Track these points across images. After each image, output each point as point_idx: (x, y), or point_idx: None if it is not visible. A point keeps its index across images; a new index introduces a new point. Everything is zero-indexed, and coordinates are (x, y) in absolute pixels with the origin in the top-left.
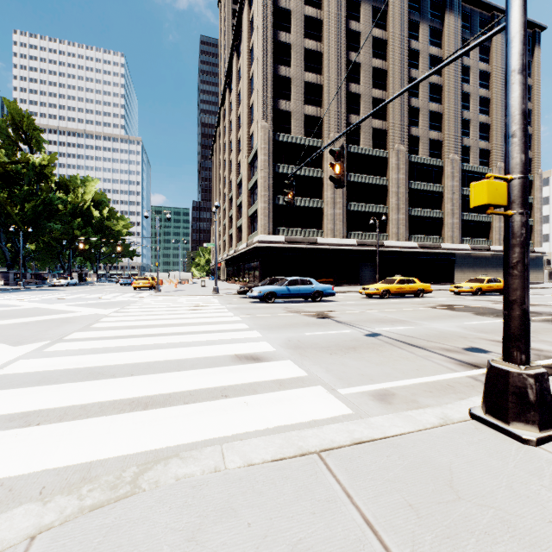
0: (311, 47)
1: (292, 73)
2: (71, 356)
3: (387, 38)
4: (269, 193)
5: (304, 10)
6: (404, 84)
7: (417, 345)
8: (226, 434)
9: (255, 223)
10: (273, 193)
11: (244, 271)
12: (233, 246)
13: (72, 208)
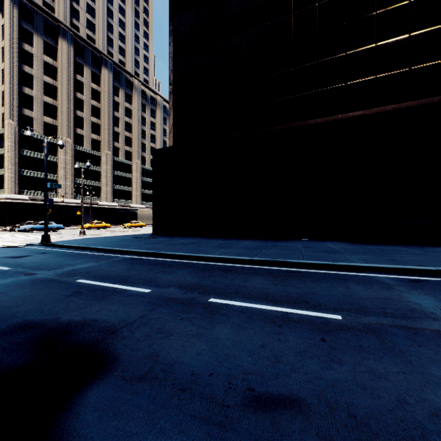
0: (49, 82)
1: (34, 94)
2: None
3: (101, 91)
4: (15, 167)
5: (44, 57)
6: (110, 119)
7: None
8: None
9: None
10: (19, 167)
11: None
12: None
13: None
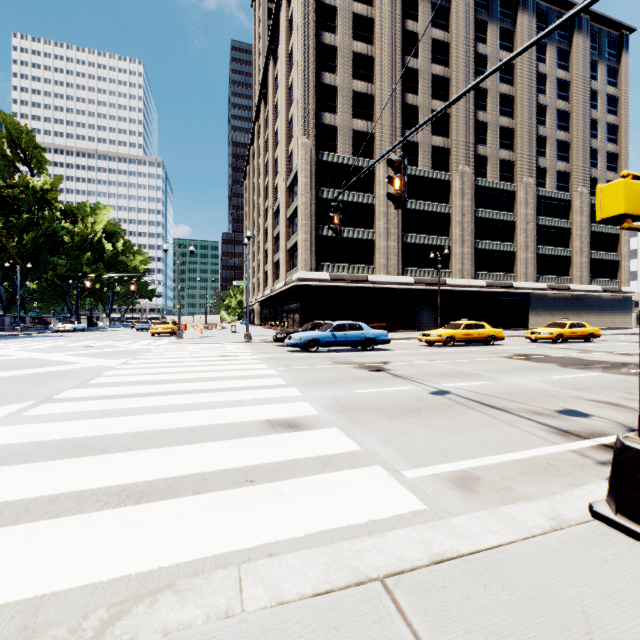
0: (361, 51)
1: (339, 81)
2: (55, 422)
3: (450, 40)
4: (311, 222)
5: (353, 7)
6: (469, 95)
7: (498, 406)
8: (248, 544)
9: (295, 258)
10: (316, 222)
11: (282, 314)
12: (269, 285)
13: (81, 240)
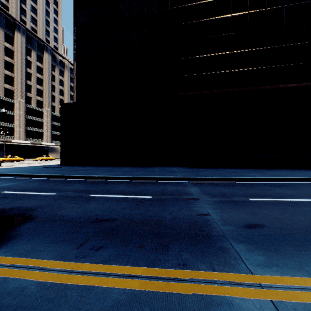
0: None
1: None
2: None
3: (14, 50)
4: None
5: None
6: (23, 73)
7: None
8: None
9: None
10: None
11: None
12: None
13: None
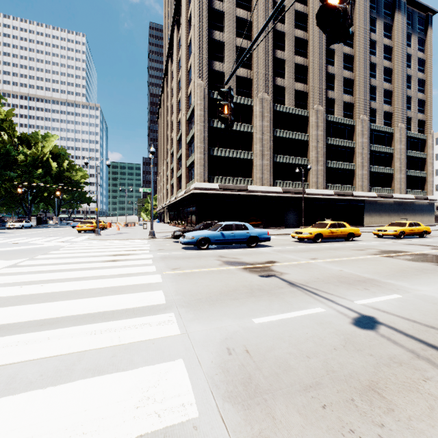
0: (242, 16)
1: (225, 38)
2: None
3: (308, 12)
4: (204, 145)
5: None
6: (322, 53)
7: None
8: None
9: (192, 173)
10: (208, 145)
11: (183, 215)
12: (174, 193)
13: (33, 160)
